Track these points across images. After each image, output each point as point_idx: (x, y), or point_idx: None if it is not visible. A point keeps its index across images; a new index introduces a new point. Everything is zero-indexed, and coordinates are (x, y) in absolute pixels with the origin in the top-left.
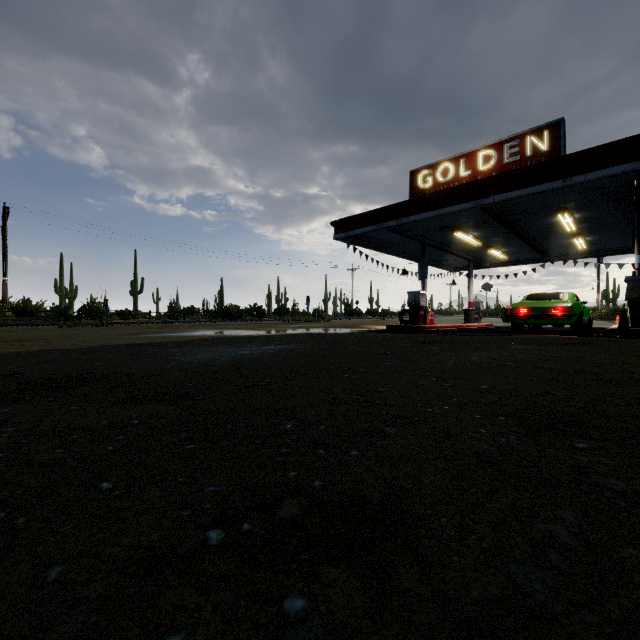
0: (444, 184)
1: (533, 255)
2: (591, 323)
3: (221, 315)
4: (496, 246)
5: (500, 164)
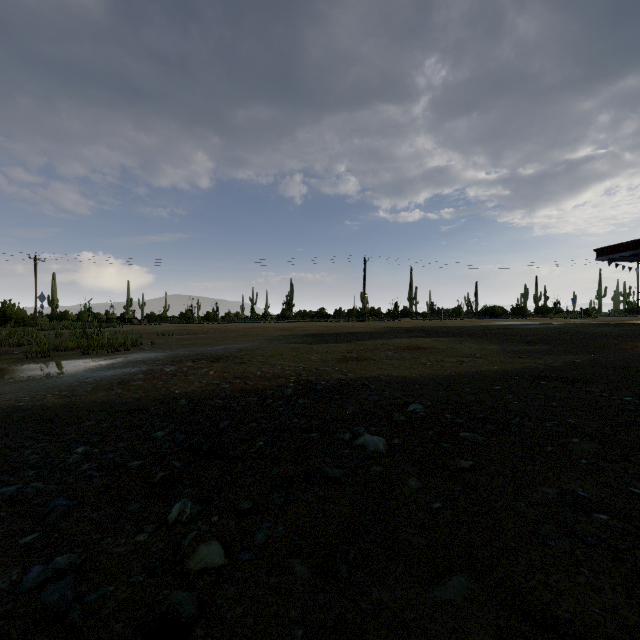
0: None
1: None
2: None
3: (487, 314)
4: None
5: None
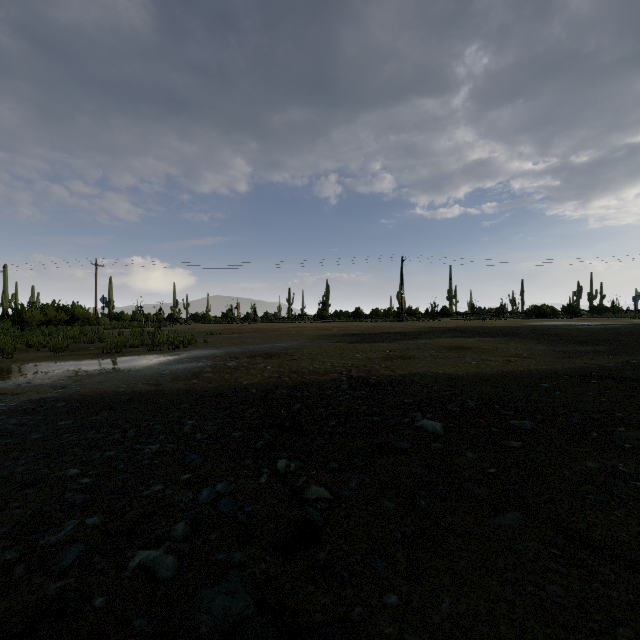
0: None
1: None
2: None
3: (535, 314)
4: None
5: None
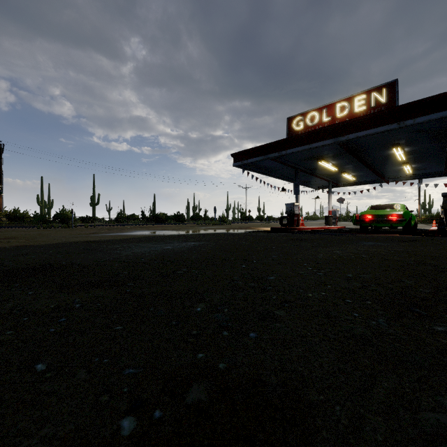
0: (312, 127)
1: (374, 178)
2: (416, 226)
3: (154, 220)
4: (348, 171)
5: (352, 112)
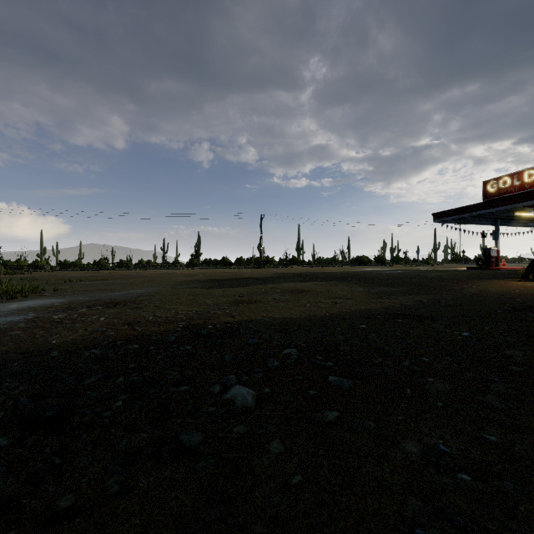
0: (504, 189)
1: None
2: None
3: (357, 262)
4: None
5: None
